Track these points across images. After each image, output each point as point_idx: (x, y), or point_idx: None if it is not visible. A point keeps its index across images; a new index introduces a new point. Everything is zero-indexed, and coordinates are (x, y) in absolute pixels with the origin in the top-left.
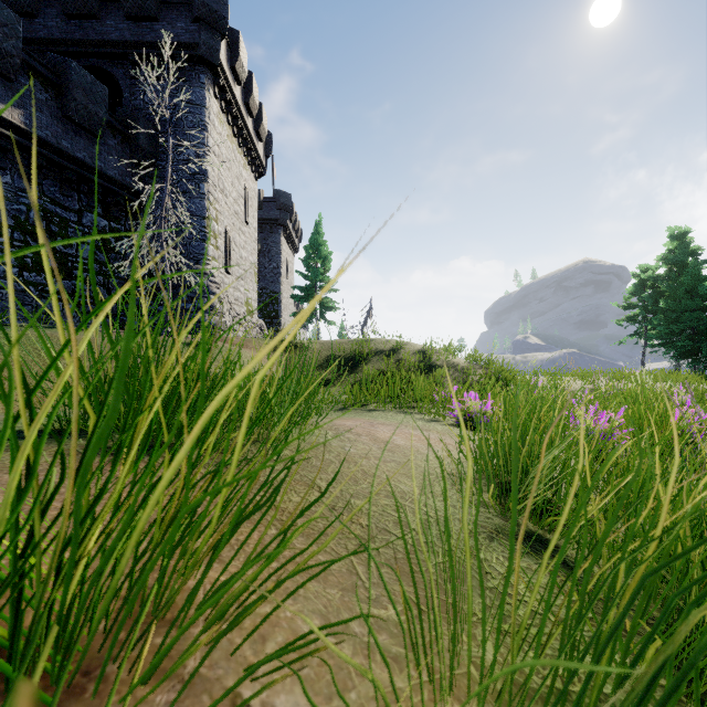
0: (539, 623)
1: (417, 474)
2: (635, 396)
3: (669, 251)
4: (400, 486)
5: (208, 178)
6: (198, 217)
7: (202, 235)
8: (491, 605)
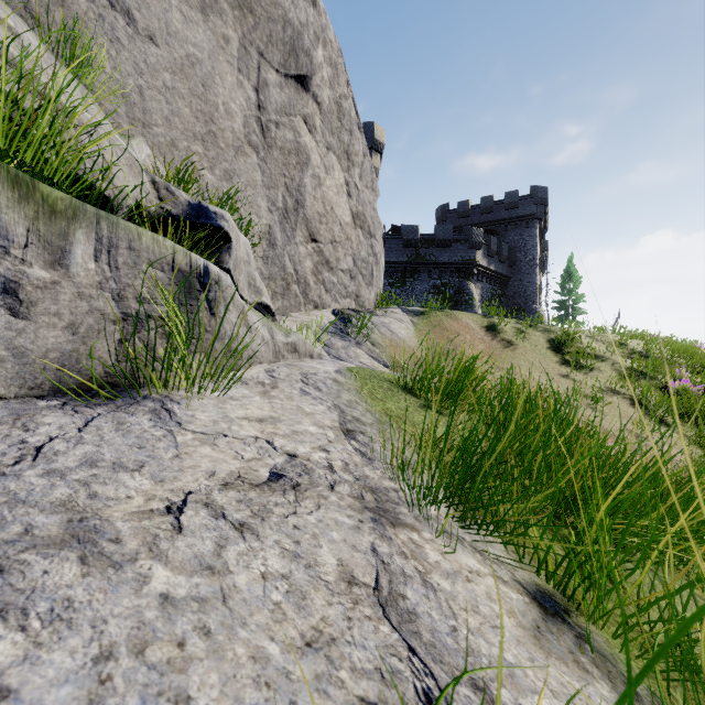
0: None
1: None
2: None
3: None
4: None
5: (537, 266)
6: (533, 283)
7: (535, 291)
8: None
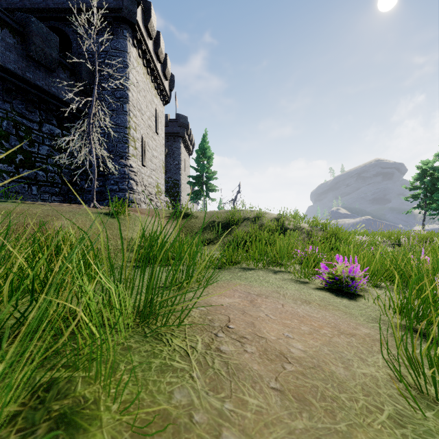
0: None
1: None
2: None
3: None
4: None
5: (129, 100)
6: (122, 127)
7: (125, 139)
8: None
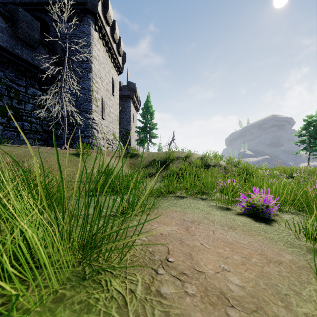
0: None
1: None
2: None
3: None
4: None
5: (92, 70)
6: (87, 90)
7: (89, 99)
8: None
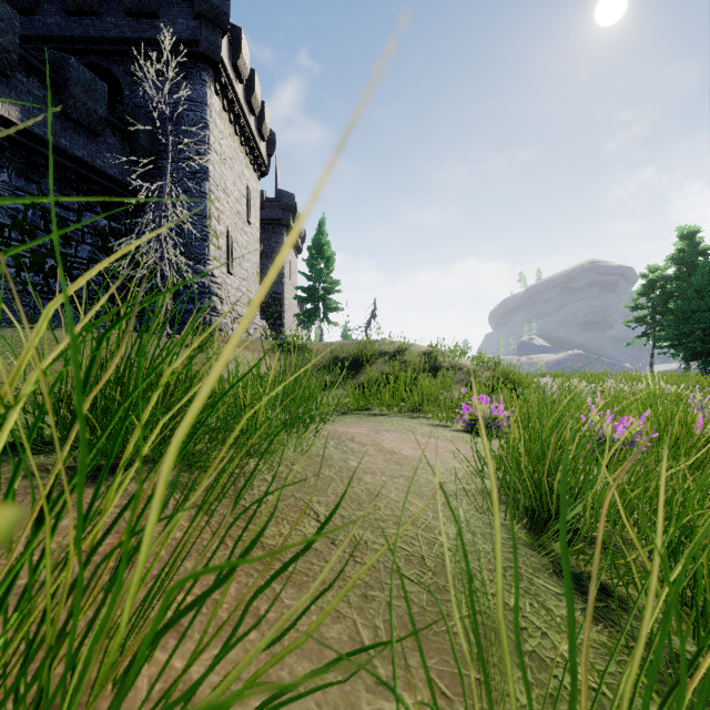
0: (597, 706)
1: (428, 492)
2: (648, 399)
3: (679, 251)
4: (410, 509)
5: (209, 177)
6: (199, 216)
7: (203, 235)
8: (533, 681)
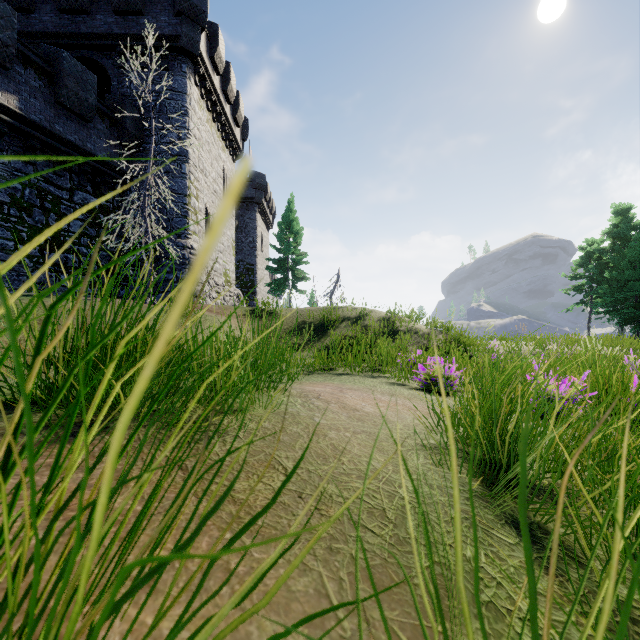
0: None
1: (388, 447)
2: (586, 360)
3: (614, 226)
4: (372, 463)
5: (189, 159)
6: (180, 194)
7: (184, 212)
8: (490, 632)
